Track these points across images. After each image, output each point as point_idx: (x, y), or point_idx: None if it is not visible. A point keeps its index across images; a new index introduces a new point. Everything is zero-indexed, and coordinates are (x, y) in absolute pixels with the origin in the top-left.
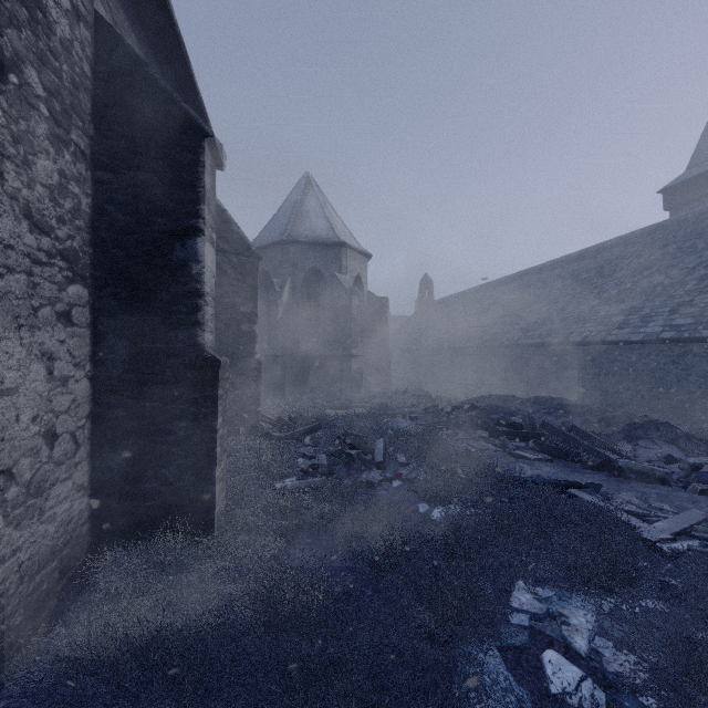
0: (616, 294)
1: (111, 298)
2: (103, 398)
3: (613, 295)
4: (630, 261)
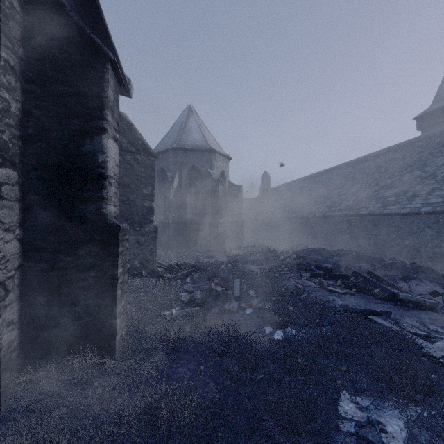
0: (390, 183)
1: (36, 179)
2: (30, 255)
3: (387, 184)
4: (398, 162)
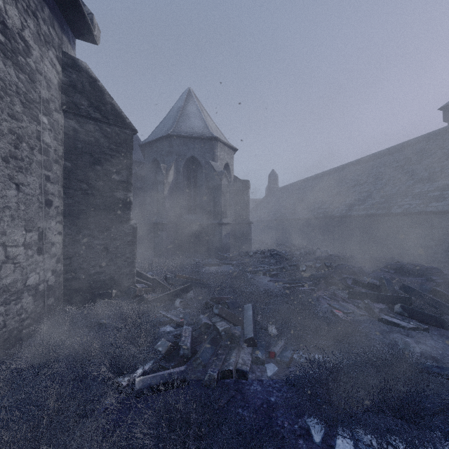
0: (428, 176)
1: None
2: None
3: (425, 177)
4: (434, 152)
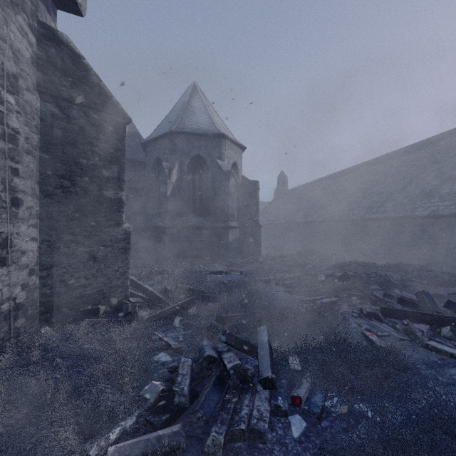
0: None
1: None
2: None
3: (453, 176)
4: None
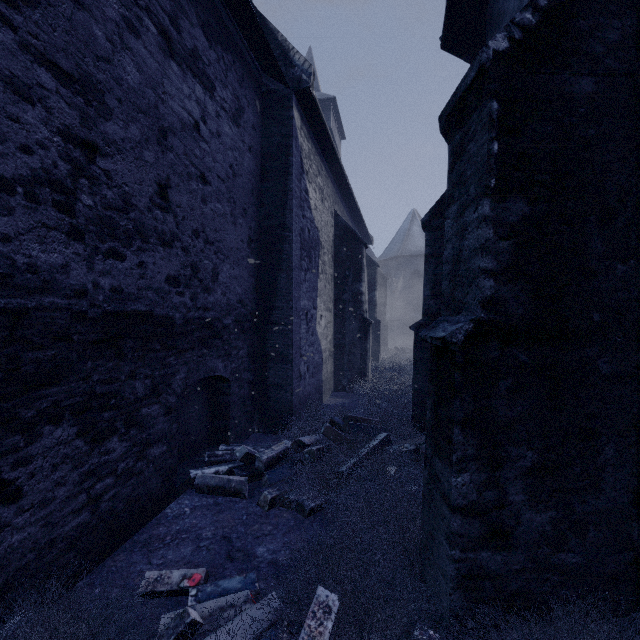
0: None
1: None
2: None
3: None
4: None
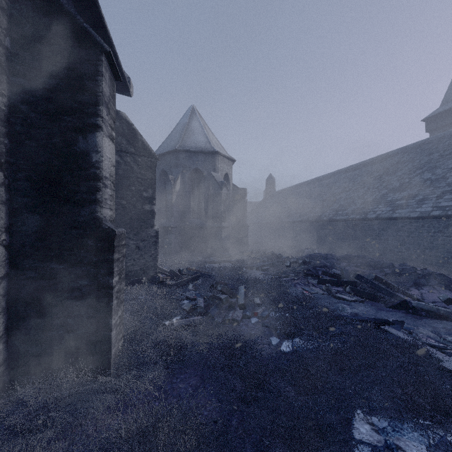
0: (398, 186)
1: (24, 180)
2: (17, 262)
3: (396, 187)
4: (406, 164)
